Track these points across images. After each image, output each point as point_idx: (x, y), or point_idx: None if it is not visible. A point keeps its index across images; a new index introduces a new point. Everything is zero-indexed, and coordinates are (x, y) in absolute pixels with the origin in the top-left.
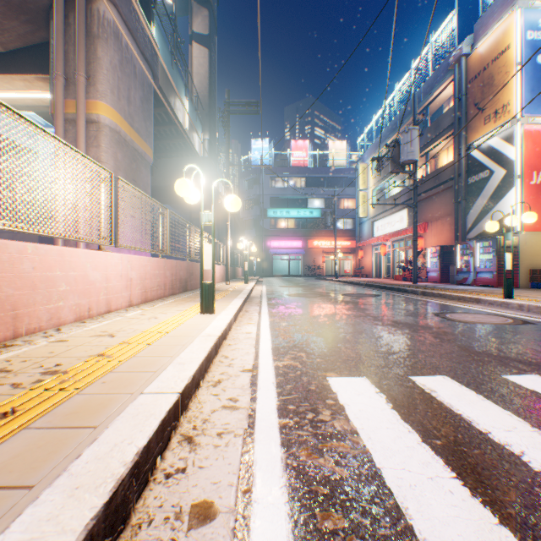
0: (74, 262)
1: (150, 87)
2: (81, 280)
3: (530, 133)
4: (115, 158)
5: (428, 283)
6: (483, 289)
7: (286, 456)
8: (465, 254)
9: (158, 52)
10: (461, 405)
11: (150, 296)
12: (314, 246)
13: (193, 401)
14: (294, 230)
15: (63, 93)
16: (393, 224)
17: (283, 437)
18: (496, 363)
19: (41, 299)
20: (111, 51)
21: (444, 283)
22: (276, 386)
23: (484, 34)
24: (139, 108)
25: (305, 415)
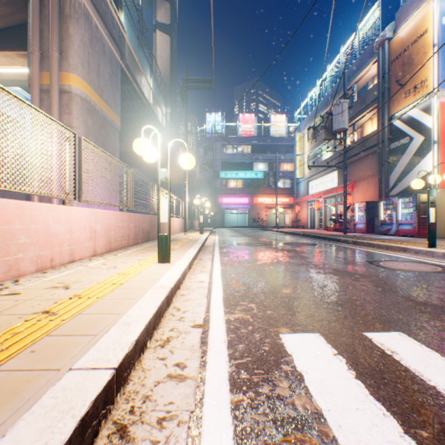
0: (35, 215)
1: (117, 64)
2: (43, 232)
3: None
4: (85, 124)
5: (356, 233)
6: (405, 239)
7: None
8: (388, 209)
9: (119, 23)
10: (431, 373)
11: (114, 246)
12: (258, 202)
13: (135, 369)
14: (242, 189)
15: (39, 66)
16: (325, 183)
17: (236, 425)
18: None
19: None
20: (81, 30)
21: (369, 233)
22: (228, 346)
23: (405, 21)
24: (107, 82)
25: (260, 388)
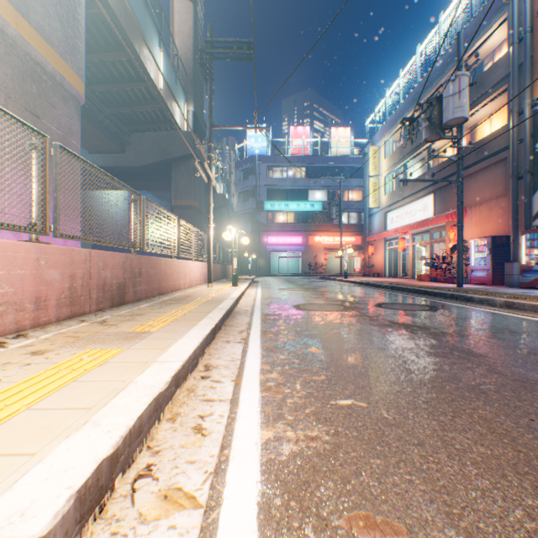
0: None
1: None
2: None
3: None
4: None
5: (474, 285)
6: None
7: None
8: (534, 247)
9: None
10: None
11: None
12: (315, 242)
13: None
14: (294, 224)
15: None
16: (413, 214)
17: None
18: None
19: None
20: None
21: (494, 285)
22: None
23: None
24: None
25: None
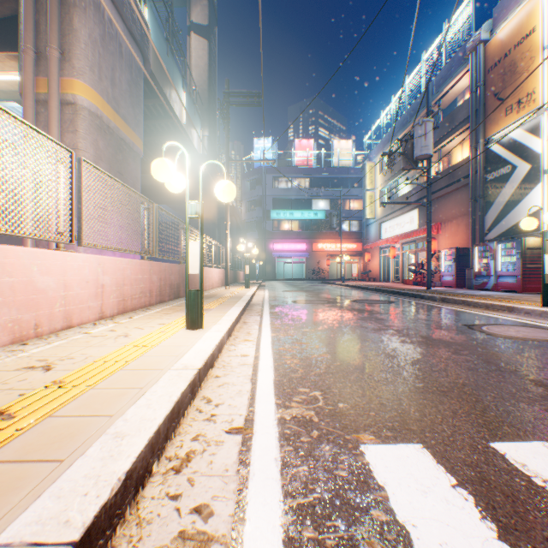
0: (10, 264)
1: (139, 70)
2: (22, 288)
3: None
4: (95, 146)
5: (443, 288)
6: (507, 295)
7: None
8: (484, 257)
9: (133, 3)
10: None
11: (130, 305)
12: (318, 249)
13: (125, 523)
14: (298, 232)
15: (33, 69)
16: (402, 225)
17: None
18: None
19: None
20: (90, 23)
21: (459, 288)
22: (281, 470)
23: (505, 18)
24: (125, 92)
25: None
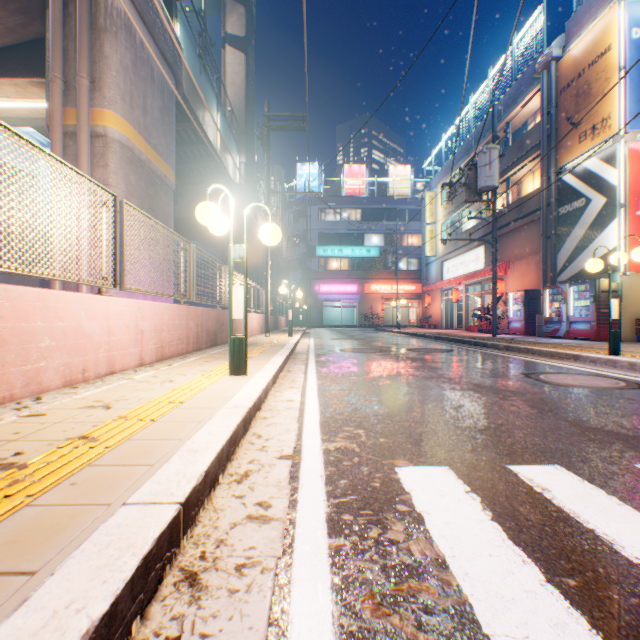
0: (62, 309)
1: (171, 95)
2: (72, 332)
3: (636, 153)
4: (127, 181)
5: (511, 335)
6: (579, 343)
7: (339, 610)
8: (555, 301)
9: (175, 42)
10: (591, 513)
11: (167, 352)
12: (371, 291)
13: (205, 509)
14: (348, 272)
15: (62, 99)
16: (467, 264)
17: (335, 573)
18: (621, 444)
19: (14, 359)
20: (121, 49)
21: (529, 335)
22: (326, 482)
23: (579, 33)
24: (157, 121)
25: (367, 531)
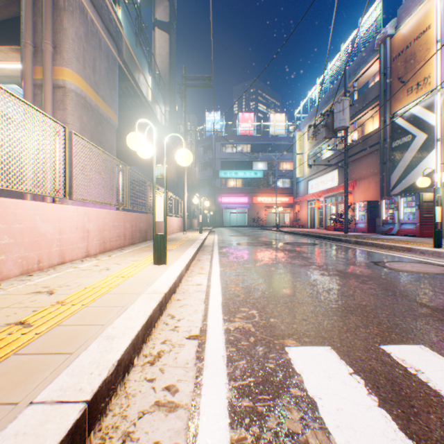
0: (20, 214)
1: (114, 60)
2: (29, 232)
3: None
4: (80, 120)
5: (357, 233)
6: (408, 238)
7: None
8: (390, 208)
9: (112, 11)
10: None
11: (108, 246)
12: (258, 201)
13: (117, 396)
14: (241, 188)
15: (32, 60)
16: (325, 183)
17: None
18: None
19: None
20: (76, 23)
21: (370, 233)
22: (227, 363)
23: (407, 17)
24: (104, 77)
25: (266, 421)
